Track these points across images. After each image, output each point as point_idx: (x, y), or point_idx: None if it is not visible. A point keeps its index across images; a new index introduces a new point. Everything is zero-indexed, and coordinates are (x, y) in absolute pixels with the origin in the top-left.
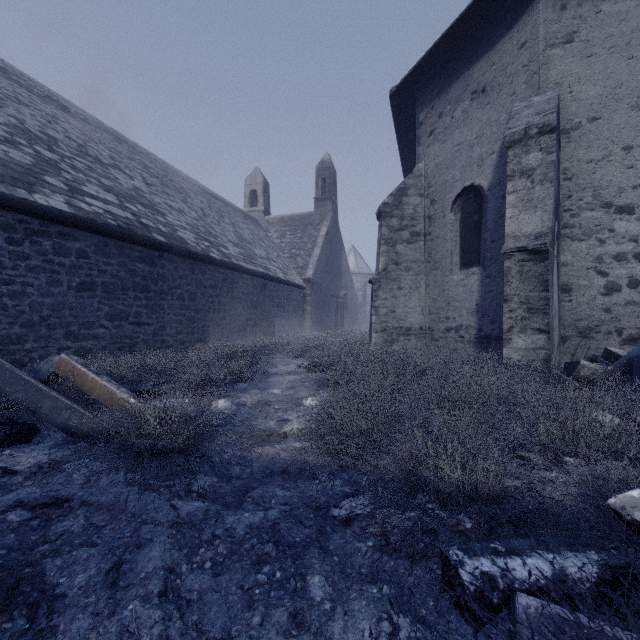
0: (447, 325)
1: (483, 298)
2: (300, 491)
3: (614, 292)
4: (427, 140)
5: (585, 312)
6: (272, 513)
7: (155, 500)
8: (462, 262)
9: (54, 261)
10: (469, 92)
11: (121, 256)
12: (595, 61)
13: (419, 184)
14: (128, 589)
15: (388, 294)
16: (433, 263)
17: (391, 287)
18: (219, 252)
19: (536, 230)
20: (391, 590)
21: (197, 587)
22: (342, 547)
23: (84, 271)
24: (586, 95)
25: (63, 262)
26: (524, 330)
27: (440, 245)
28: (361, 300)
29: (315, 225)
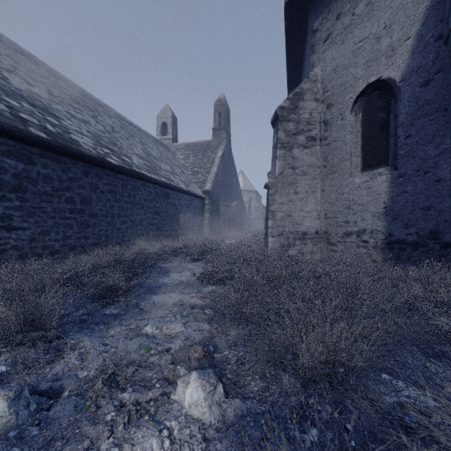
0: (347, 229)
1: (394, 200)
2: None
3: None
4: (323, 45)
5: None
6: None
7: None
8: (364, 164)
9: None
10: None
11: None
12: None
13: (315, 89)
14: None
15: (284, 198)
16: (330, 167)
17: (287, 191)
18: (120, 159)
19: None
20: None
21: None
22: None
23: None
24: None
25: None
26: None
27: (338, 148)
28: (247, 210)
29: (213, 149)
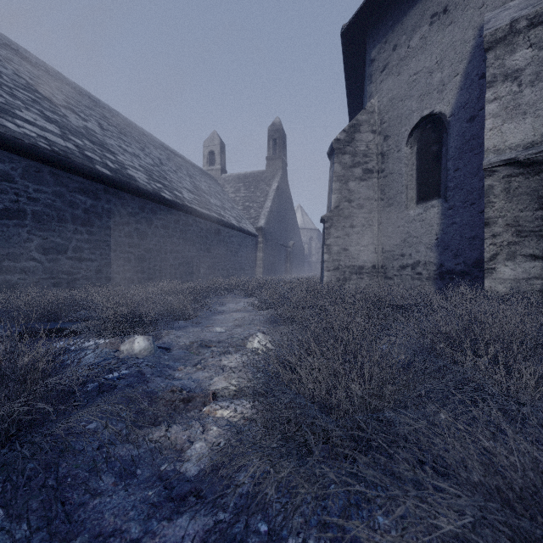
0: (402, 262)
1: (445, 231)
2: None
3: None
4: (380, 76)
5: None
6: None
7: None
8: (419, 196)
9: None
10: (428, 16)
11: (57, 185)
12: None
13: (372, 120)
14: None
15: (340, 232)
16: (386, 200)
17: (343, 225)
18: (172, 194)
19: (525, 140)
20: None
21: None
22: None
23: (8, 196)
24: None
25: None
26: (512, 257)
27: (394, 181)
28: (307, 252)
29: (267, 181)
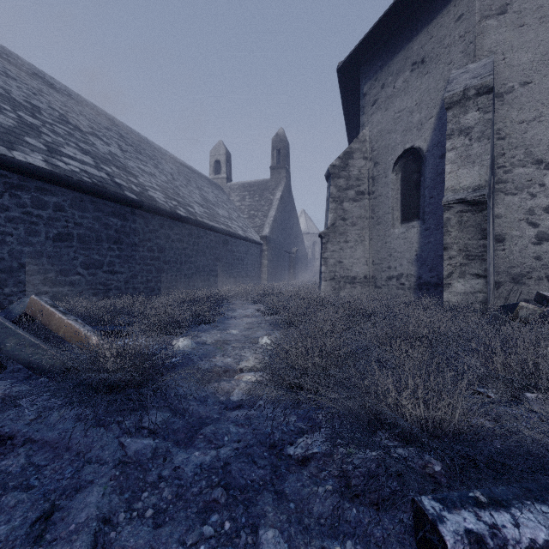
0: (389, 274)
1: (422, 249)
2: (254, 427)
3: (544, 241)
4: (371, 109)
5: (517, 260)
6: (224, 451)
7: (103, 437)
8: (403, 217)
9: (32, 213)
10: (409, 64)
11: (96, 211)
12: (527, 30)
13: (364, 148)
14: (54, 544)
15: (336, 246)
16: (376, 219)
17: (338, 240)
18: (186, 210)
19: (474, 183)
20: (356, 546)
21: (132, 543)
22: (298, 491)
23: (61, 223)
24: (518, 61)
25: (41, 214)
26: (463, 275)
27: (383, 202)
28: (311, 256)
29: (271, 190)
